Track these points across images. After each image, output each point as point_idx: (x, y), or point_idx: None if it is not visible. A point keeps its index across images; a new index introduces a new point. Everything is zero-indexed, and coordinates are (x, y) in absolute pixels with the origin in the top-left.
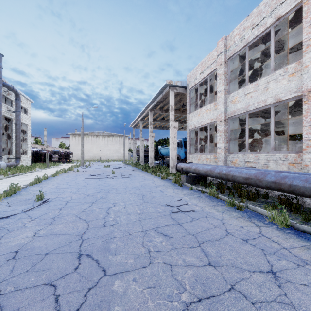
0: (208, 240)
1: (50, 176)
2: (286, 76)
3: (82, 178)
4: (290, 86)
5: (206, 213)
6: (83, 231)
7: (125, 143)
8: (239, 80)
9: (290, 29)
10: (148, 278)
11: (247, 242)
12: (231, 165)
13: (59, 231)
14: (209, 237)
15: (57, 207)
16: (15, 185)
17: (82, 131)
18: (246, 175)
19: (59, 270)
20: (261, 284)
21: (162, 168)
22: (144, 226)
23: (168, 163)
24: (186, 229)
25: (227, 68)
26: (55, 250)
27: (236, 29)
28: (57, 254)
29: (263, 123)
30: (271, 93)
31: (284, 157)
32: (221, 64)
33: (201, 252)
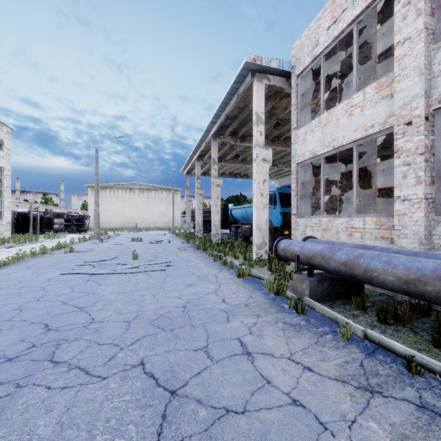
0: None
1: None
2: None
3: (56, 273)
4: None
5: None
6: None
7: (175, 201)
8: None
9: None
10: None
11: None
12: None
13: None
14: None
15: None
16: None
17: (96, 178)
18: None
19: None
20: None
21: (236, 244)
22: None
23: (246, 235)
24: None
25: None
26: None
27: None
28: None
29: None
30: None
31: None
32: None
33: None
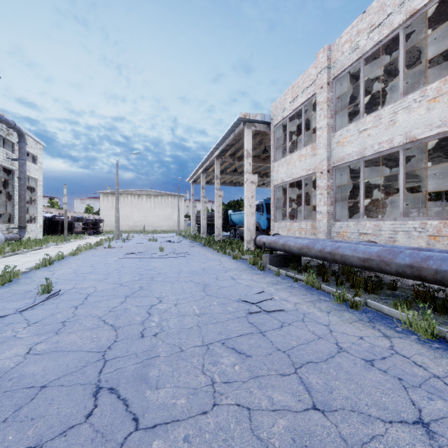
0: (309, 362)
1: (67, 255)
2: (424, 102)
3: (115, 258)
4: (431, 118)
5: (303, 313)
6: (107, 344)
7: (179, 205)
8: (348, 112)
9: (428, 33)
10: (211, 435)
11: (373, 366)
12: (338, 238)
13: (69, 345)
14: (310, 356)
15: (71, 303)
16: (12, 269)
17: (117, 188)
18: (364, 254)
19: (59, 420)
20: (406, 447)
21: (234, 242)
22: (206, 337)
23: (242, 235)
24: (272, 341)
25: (332, 93)
26: (57, 380)
27: (345, 33)
28: (59, 388)
29: (384, 176)
30: (400, 129)
31: (421, 226)
32: (323, 87)
33: (299, 384)
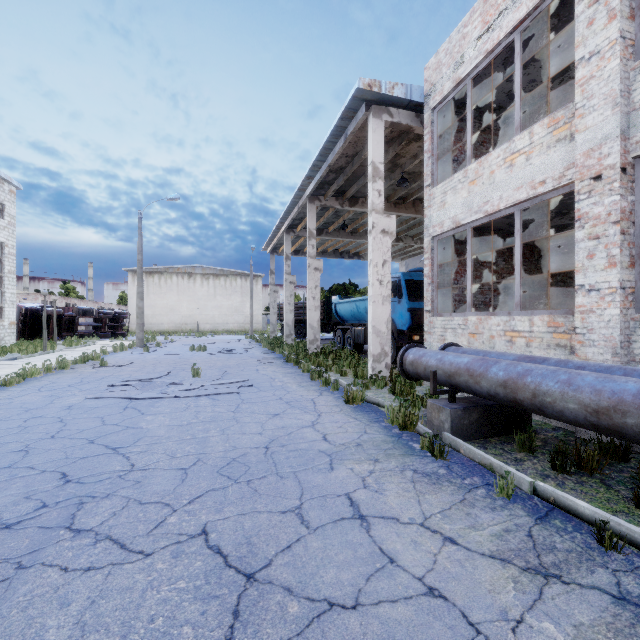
0: None
1: None
2: None
3: (79, 397)
4: None
5: None
6: None
7: (254, 291)
8: None
9: None
10: None
11: None
12: None
13: None
14: None
15: None
16: None
17: (139, 259)
18: None
19: None
20: None
21: (343, 355)
22: None
23: (358, 341)
24: None
25: None
26: None
27: None
28: None
29: None
30: None
31: None
32: None
33: None
